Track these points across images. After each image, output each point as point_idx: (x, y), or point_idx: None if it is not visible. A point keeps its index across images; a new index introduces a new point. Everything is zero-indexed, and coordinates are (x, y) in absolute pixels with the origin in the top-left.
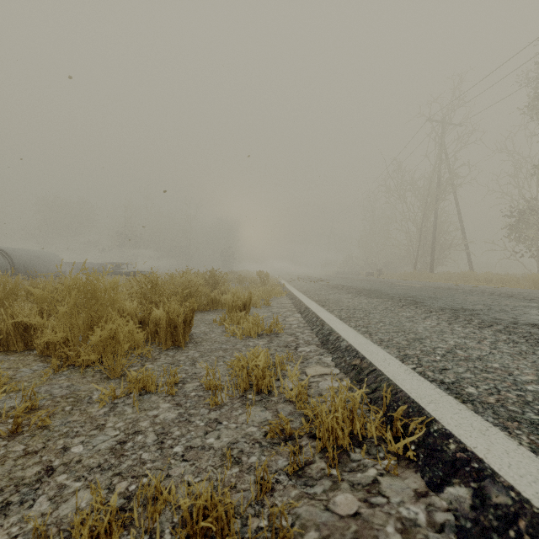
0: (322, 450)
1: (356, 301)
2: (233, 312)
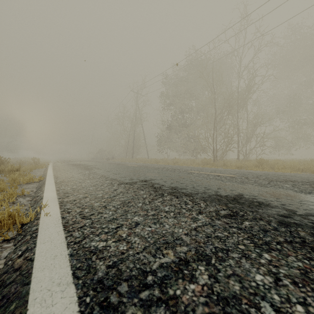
0: (25, 183)
1: (69, 167)
2: (11, 172)
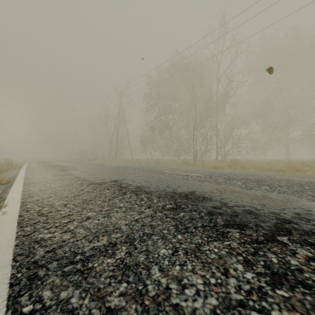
0: None
1: (44, 168)
2: None
